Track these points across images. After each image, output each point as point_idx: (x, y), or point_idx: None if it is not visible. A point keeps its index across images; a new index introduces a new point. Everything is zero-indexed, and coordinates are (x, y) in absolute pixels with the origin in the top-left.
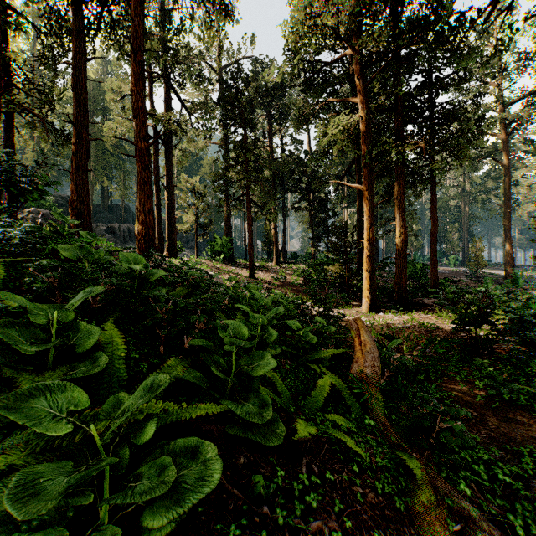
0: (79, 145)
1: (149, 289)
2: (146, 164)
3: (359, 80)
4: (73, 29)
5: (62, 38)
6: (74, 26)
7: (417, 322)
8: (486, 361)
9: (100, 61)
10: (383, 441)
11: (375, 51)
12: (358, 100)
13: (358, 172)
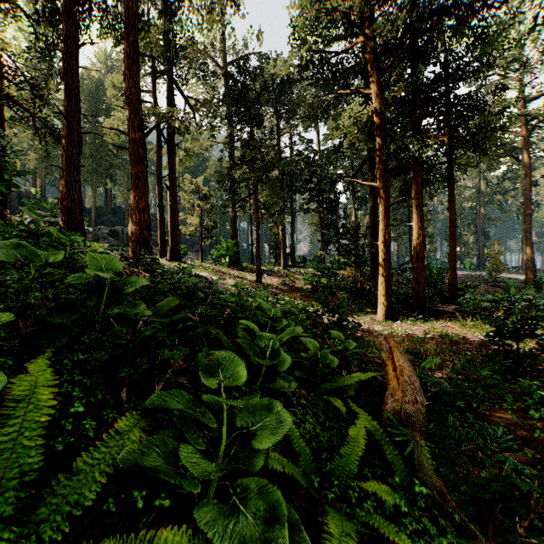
0: (70, 138)
1: (131, 299)
2: (141, 157)
3: (374, 70)
4: (63, 12)
5: (55, 25)
6: (65, 8)
7: (439, 332)
8: (533, 383)
9: (103, 60)
10: (443, 521)
11: (392, 37)
12: (373, 92)
13: (371, 171)
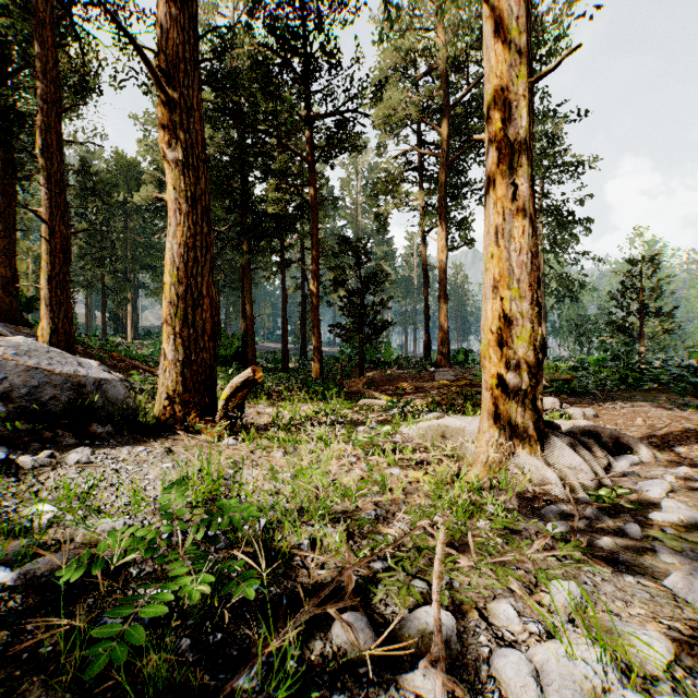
0: None
1: None
2: None
3: None
4: None
5: None
6: None
7: None
8: None
9: None
10: None
11: None
12: None
13: None
